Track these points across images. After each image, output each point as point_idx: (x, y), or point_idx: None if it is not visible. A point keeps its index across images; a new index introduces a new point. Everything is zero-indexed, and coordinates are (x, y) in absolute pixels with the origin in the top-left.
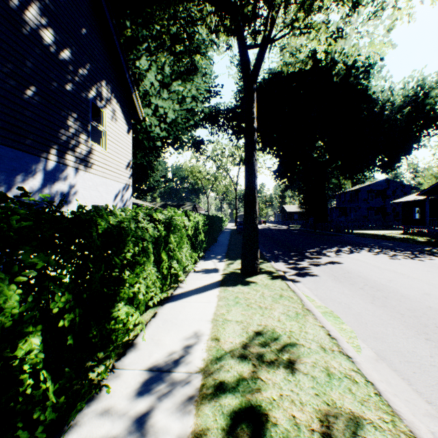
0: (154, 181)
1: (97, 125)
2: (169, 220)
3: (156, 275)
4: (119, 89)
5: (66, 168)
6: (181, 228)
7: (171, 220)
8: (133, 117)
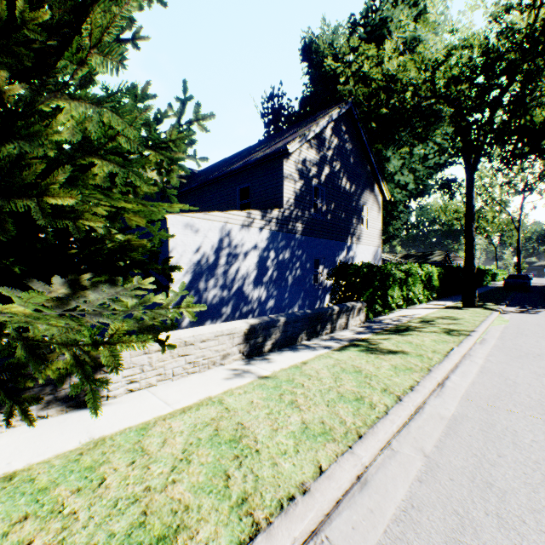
0: (393, 229)
1: (363, 217)
2: (407, 270)
3: (400, 293)
4: (374, 188)
5: (352, 244)
6: (415, 274)
7: (408, 270)
8: (382, 200)
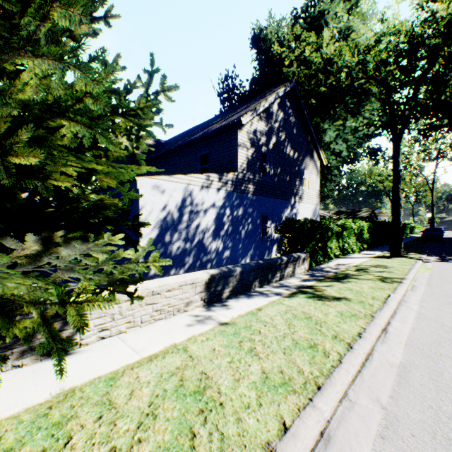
0: (327, 190)
1: (305, 179)
2: (343, 225)
3: (337, 244)
4: (313, 155)
5: (295, 203)
6: (349, 228)
7: (344, 225)
8: (320, 165)
